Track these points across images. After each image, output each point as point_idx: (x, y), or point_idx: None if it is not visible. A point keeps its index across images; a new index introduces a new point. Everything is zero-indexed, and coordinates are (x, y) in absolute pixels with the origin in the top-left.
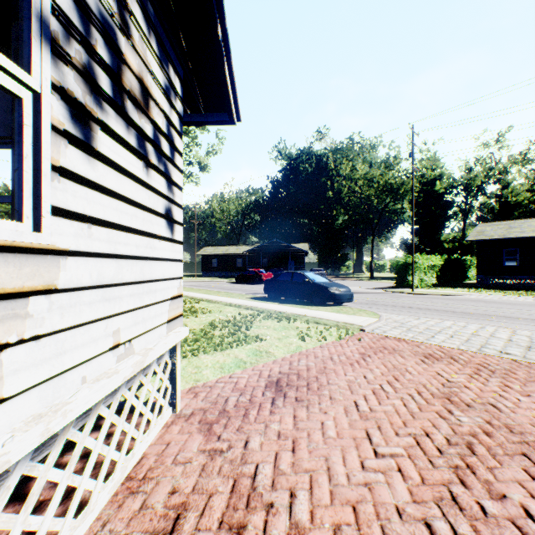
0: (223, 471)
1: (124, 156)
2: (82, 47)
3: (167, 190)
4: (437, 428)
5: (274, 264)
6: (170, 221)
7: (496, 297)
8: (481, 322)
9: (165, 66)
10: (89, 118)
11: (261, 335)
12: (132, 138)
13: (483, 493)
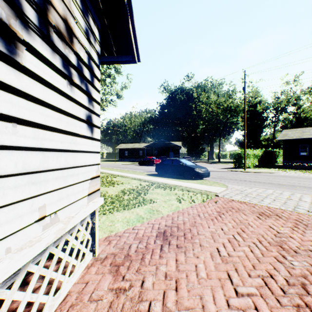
0: (125, 308)
1: (50, 74)
2: None
3: (88, 103)
4: (277, 270)
5: (161, 154)
6: (90, 125)
7: (296, 174)
8: (291, 190)
9: (86, 16)
10: (14, 38)
11: (153, 199)
12: (57, 61)
13: None
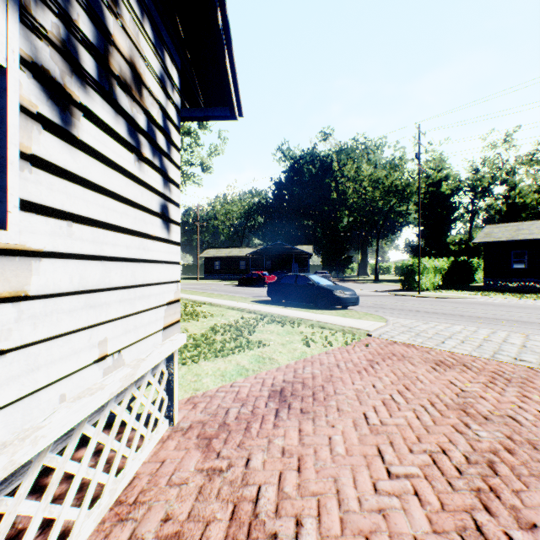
0: (222, 494)
1: (113, 148)
2: (60, 20)
3: (163, 187)
4: (454, 444)
5: (278, 267)
6: (166, 220)
7: (505, 300)
8: (492, 326)
9: (161, 53)
10: (69, 102)
11: (264, 340)
12: (122, 128)
13: (511, 522)
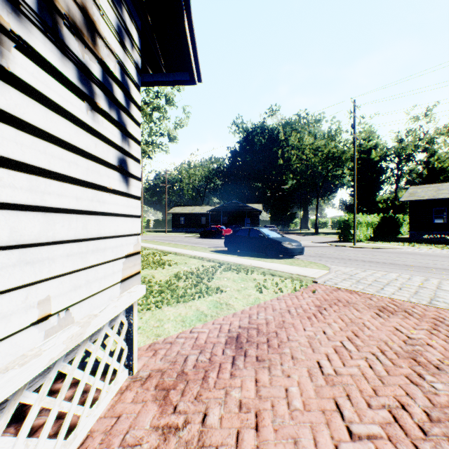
0: None
1: (58, 90)
2: None
3: (121, 140)
4: (412, 398)
5: (233, 221)
6: (124, 174)
7: (429, 250)
8: (424, 274)
9: (118, 8)
10: None
11: (221, 287)
12: (70, 72)
13: None
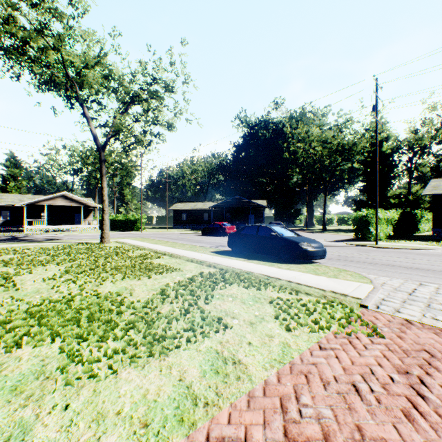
0: None
1: None
2: None
3: None
4: None
5: (236, 218)
6: None
7: None
8: None
9: None
10: None
11: (224, 315)
12: None
13: None
